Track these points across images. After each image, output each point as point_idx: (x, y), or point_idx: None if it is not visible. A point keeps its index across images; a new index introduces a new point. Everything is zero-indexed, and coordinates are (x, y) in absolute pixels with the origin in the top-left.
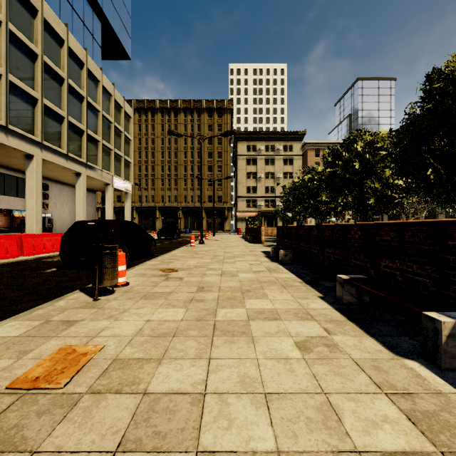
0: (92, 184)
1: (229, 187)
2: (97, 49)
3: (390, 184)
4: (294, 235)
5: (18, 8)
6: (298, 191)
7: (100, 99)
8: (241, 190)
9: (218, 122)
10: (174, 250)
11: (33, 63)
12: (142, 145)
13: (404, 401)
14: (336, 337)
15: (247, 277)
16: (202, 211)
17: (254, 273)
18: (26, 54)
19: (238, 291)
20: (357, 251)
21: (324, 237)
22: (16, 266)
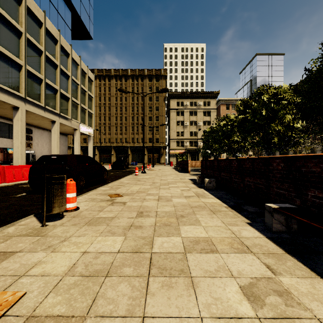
0: (64, 129)
1: (164, 132)
2: (68, 31)
3: (290, 127)
4: (216, 166)
5: None
6: (215, 133)
7: (69, 67)
8: (172, 134)
9: (156, 85)
10: (122, 178)
11: (18, 38)
12: (102, 102)
13: None
14: (284, 279)
15: (180, 202)
16: (145, 149)
17: (185, 198)
18: (13, 32)
19: (173, 216)
20: (279, 181)
21: (244, 168)
22: None
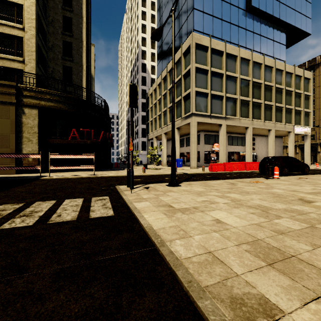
0: (279, 133)
1: None
2: (282, 48)
3: None
4: None
5: (243, 66)
6: None
7: (283, 81)
8: None
9: None
10: None
11: (248, 85)
12: None
13: (317, 192)
14: None
15: None
16: None
17: None
18: (246, 83)
19: None
20: None
21: None
22: (245, 172)
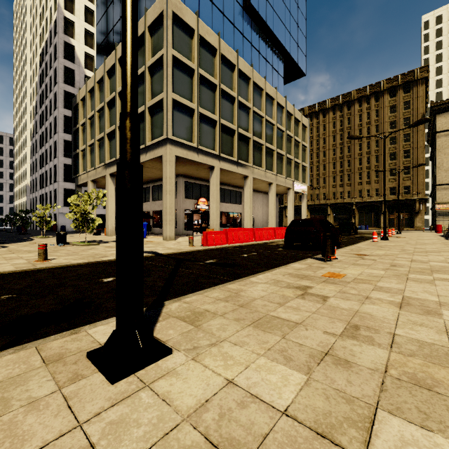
0: (277, 190)
1: (421, 175)
2: (280, 81)
3: None
4: None
5: (241, 84)
6: None
7: (284, 122)
8: (441, 176)
9: (404, 100)
10: (356, 243)
11: (248, 115)
12: (314, 147)
13: None
14: None
15: (439, 264)
16: (382, 206)
17: (447, 263)
18: (245, 111)
19: (427, 269)
20: None
21: None
22: (259, 246)
